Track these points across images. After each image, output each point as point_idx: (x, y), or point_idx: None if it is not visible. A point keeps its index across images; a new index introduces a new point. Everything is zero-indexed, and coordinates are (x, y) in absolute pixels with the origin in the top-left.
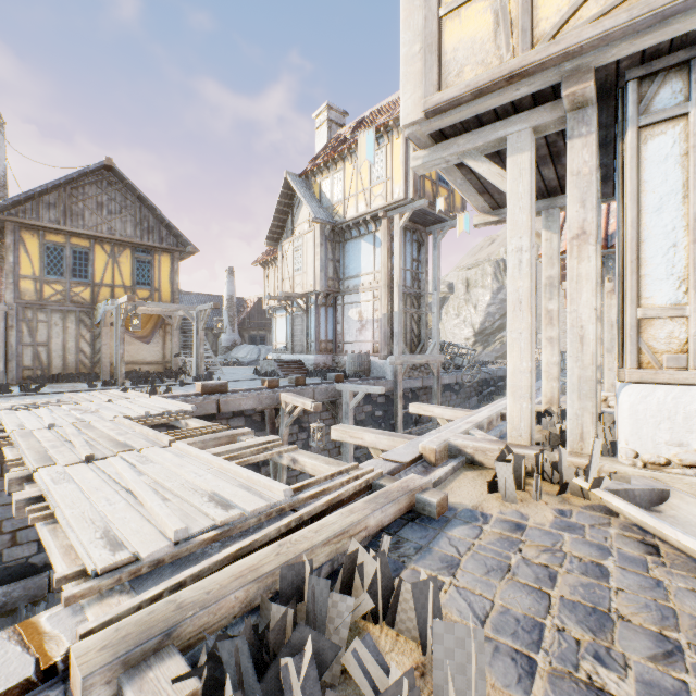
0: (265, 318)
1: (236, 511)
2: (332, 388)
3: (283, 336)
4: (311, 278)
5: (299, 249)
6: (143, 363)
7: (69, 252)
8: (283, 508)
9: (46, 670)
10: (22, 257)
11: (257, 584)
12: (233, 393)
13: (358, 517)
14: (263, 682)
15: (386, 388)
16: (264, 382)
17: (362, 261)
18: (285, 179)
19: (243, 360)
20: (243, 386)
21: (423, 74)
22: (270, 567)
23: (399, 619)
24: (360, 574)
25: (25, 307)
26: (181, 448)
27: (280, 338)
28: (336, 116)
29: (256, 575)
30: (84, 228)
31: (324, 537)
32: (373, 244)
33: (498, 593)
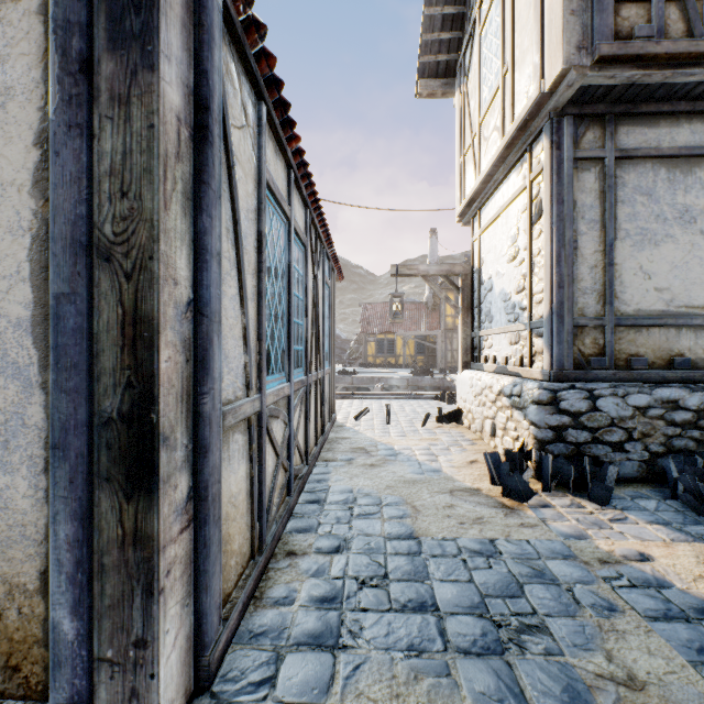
0: None
1: None
2: None
3: None
4: None
5: None
6: None
7: None
8: None
9: None
10: (447, 306)
11: None
12: None
13: None
14: None
15: None
16: None
17: None
18: None
19: None
20: None
21: None
22: None
23: None
24: None
25: (448, 331)
26: None
27: None
28: None
29: None
30: None
31: None
32: None
33: None
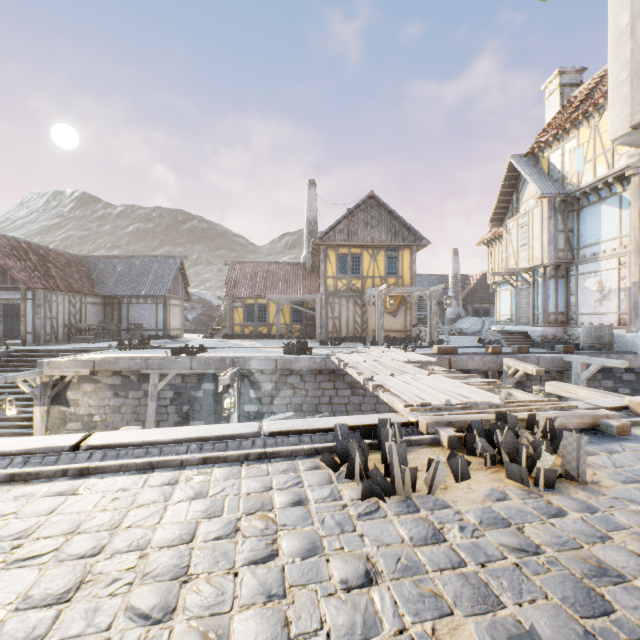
0: (488, 291)
1: (472, 400)
2: (558, 359)
3: (507, 309)
4: (537, 252)
5: (524, 226)
6: (391, 331)
7: (349, 258)
8: (498, 406)
9: (411, 422)
10: (327, 265)
11: (484, 422)
12: (460, 355)
13: (546, 416)
14: (487, 438)
15: (635, 364)
16: (487, 348)
17: (602, 227)
18: (508, 163)
19: (466, 331)
20: (468, 351)
21: (629, 97)
22: (490, 418)
23: (559, 451)
24: (536, 425)
25: (329, 295)
26: (435, 376)
27: (503, 311)
28: (569, 78)
29: (483, 418)
30: (357, 241)
31: (521, 417)
32: (618, 206)
33: (639, 465)
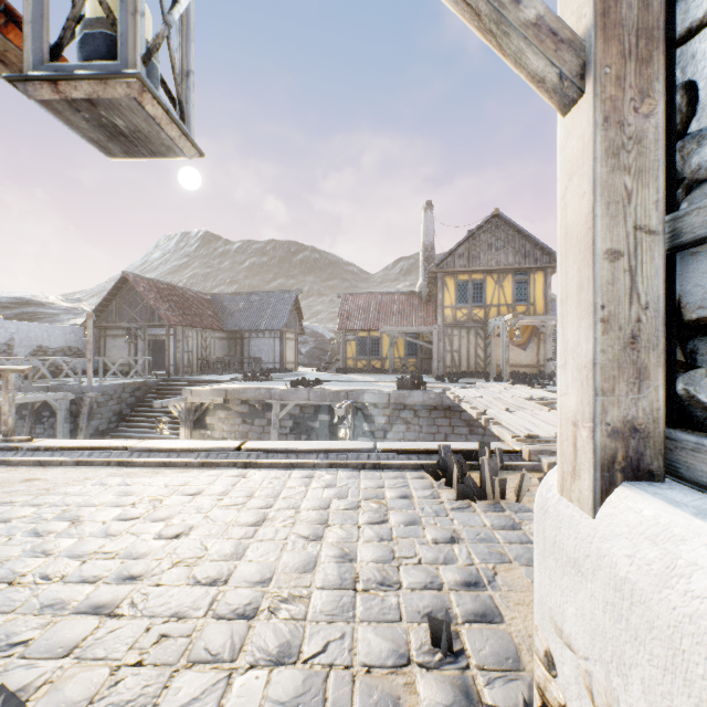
0: None
1: None
2: None
3: None
4: None
5: None
6: (520, 366)
7: (470, 286)
8: None
9: (515, 451)
10: (445, 294)
11: None
12: None
13: None
14: None
15: None
16: None
17: None
18: None
19: None
20: None
21: None
22: None
23: None
24: None
25: (446, 326)
26: (555, 413)
27: None
28: None
29: None
30: (479, 266)
31: None
32: None
33: None
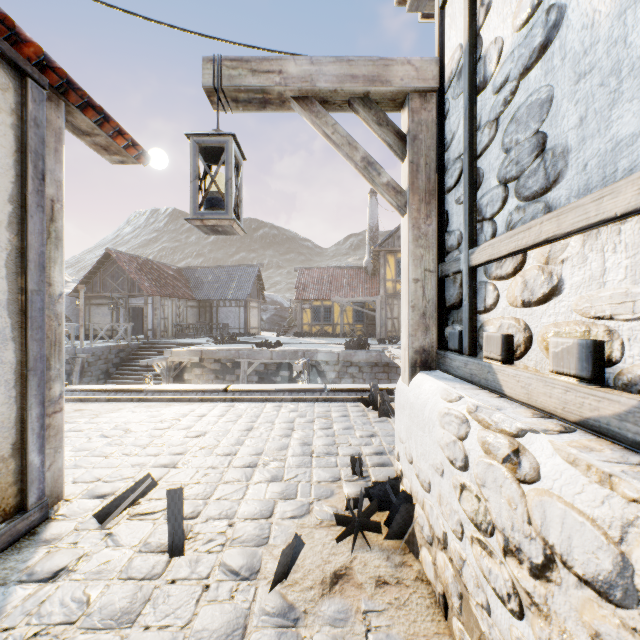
0: None
1: None
2: None
3: None
4: None
5: None
6: None
7: None
8: None
9: None
10: (386, 269)
11: None
12: None
13: None
14: None
15: None
16: None
17: None
18: None
19: None
20: None
21: None
22: None
23: None
24: None
25: (388, 297)
26: None
27: None
28: None
29: None
30: None
31: None
32: None
33: None
